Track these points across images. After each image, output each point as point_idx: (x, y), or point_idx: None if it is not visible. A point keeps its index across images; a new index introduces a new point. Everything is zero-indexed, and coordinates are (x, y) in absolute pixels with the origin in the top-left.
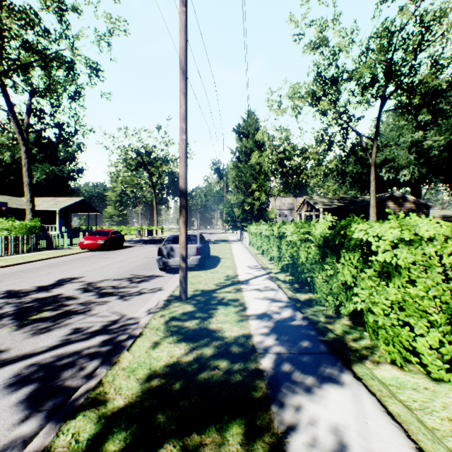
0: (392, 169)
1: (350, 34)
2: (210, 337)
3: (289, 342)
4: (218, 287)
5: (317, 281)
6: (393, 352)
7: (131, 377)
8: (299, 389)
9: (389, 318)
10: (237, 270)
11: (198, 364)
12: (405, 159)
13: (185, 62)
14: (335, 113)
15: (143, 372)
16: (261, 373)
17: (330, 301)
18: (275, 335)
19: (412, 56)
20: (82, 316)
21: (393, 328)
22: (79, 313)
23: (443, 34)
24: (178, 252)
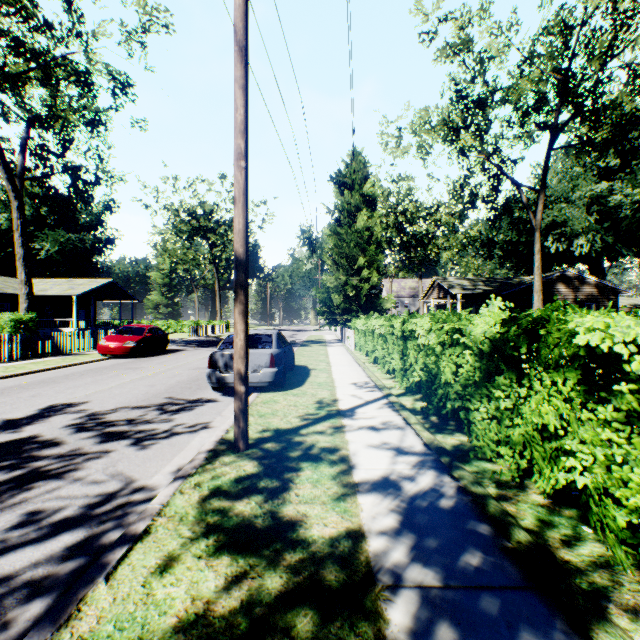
0: (562, 236)
1: (507, 32)
2: (281, 540)
3: (440, 554)
4: (304, 423)
5: (477, 417)
6: None
7: None
8: None
9: None
10: (336, 390)
11: (248, 625)
12: (582, 223)
13: (244, 32)
14: (481, 153)
15: None
16: None
17: (506, 457)
18: (411, 534)
19: (600, 64)
20: (54, 482)
21: None
22: (51, 477)
23: None
24: None
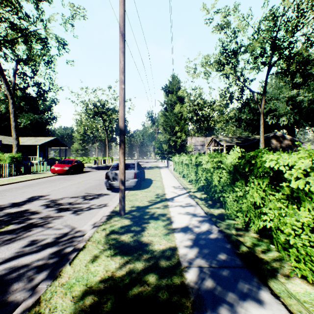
0: (274, 116)
1: (246, 19)
2: (141, 250)
3: (209, 255)
4: (150, 204)
5: (228, 200)
6: (305, 269)
7: (67, 294)
8: (223, 309)
9: (300, 239)
10: (165, 189)
11: (129, 280)
12: (284, 110)
13: (123, 27)
14: (234, 76)
15: (79, 289)
16: (187, 290)
17: (240, 217)
18: (197, 248)
19: (291, 34)
20: (40, 228)
21: (306, 249)
22: (38, 226)
23: (313, 18)
24: None
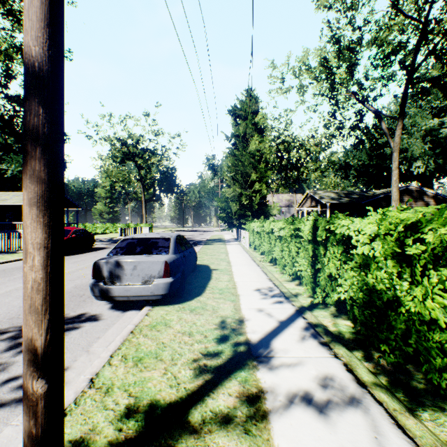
0: (404, 160)
1: None
2: None
3: None
4: (198, 386)
5: None
6: None
7: None
8: None
9: None
10: (240, 301)
11: None
12: (420, 149)
13: None
14: (348, 90)
15: None
16: None
17: None
18: None
19: None
20: None
21: None
22: None
23: None
24: (129, 271)
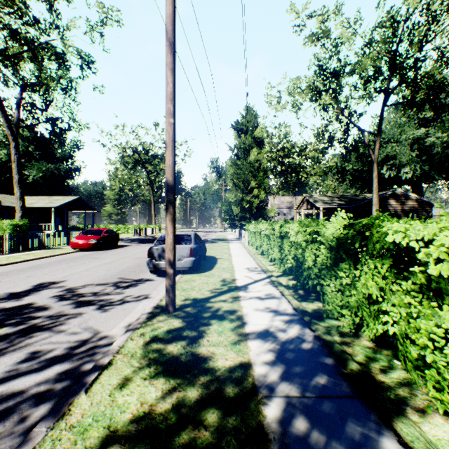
0: (393, 166)
1: (353, 25)
2: (197, 368)
3: (300, 377)
4: (213, 295)
5: (328, 290)
6: None
7: (77, 444)
8: None
9: (443, 354)
10: (235, 272)
11: (177, 418)
12: (407, 157)
13: (173, 32)
14: (336, 108)
15: (98, 434)
16: (266, 437)
17: (346, 316)
18: (282, 365)
19: (418, 47)
20: (47, 333)
21: None
22: (44, 330)
23: None
24: None
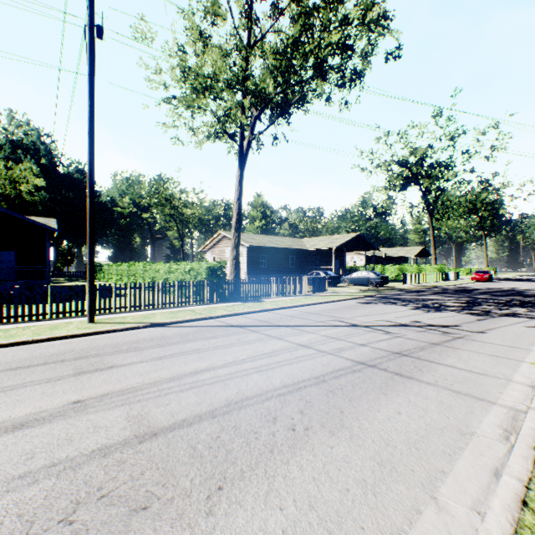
0: None
1: None
2: None
3: None
4: None
5: None
6: None
7: None
8: None
9: None
10: None
11: None
12: None
13: None
14: None
15: None
16: None
17: None
18: None
19: None
20: None
21: None
22: None
23: None
24: None
